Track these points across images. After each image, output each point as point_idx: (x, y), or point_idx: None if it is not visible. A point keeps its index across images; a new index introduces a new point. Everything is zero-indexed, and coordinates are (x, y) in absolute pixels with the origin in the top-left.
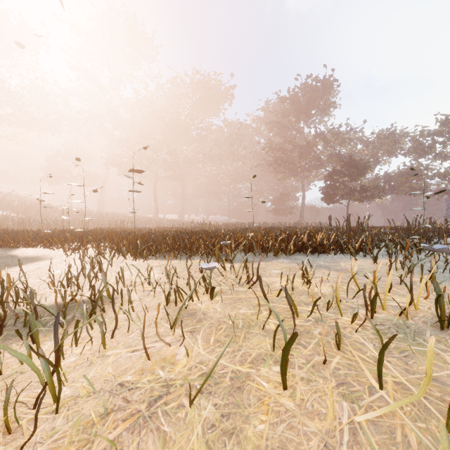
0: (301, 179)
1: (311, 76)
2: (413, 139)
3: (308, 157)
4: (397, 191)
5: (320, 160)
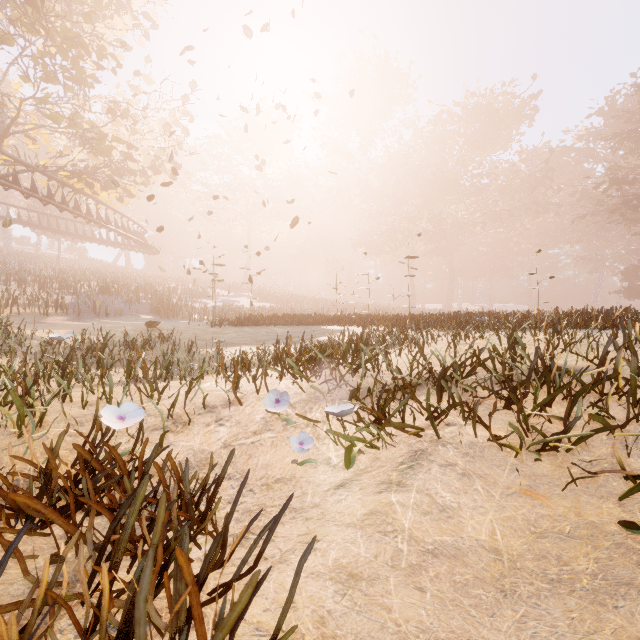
0: None
1: None
2: None
3: None
4: None
5: None
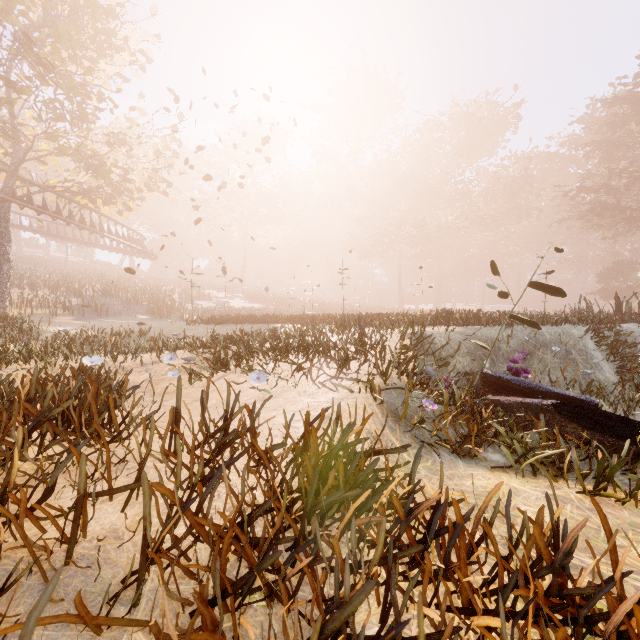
0: None
1: None
2: None
3: None
4: None
5: None
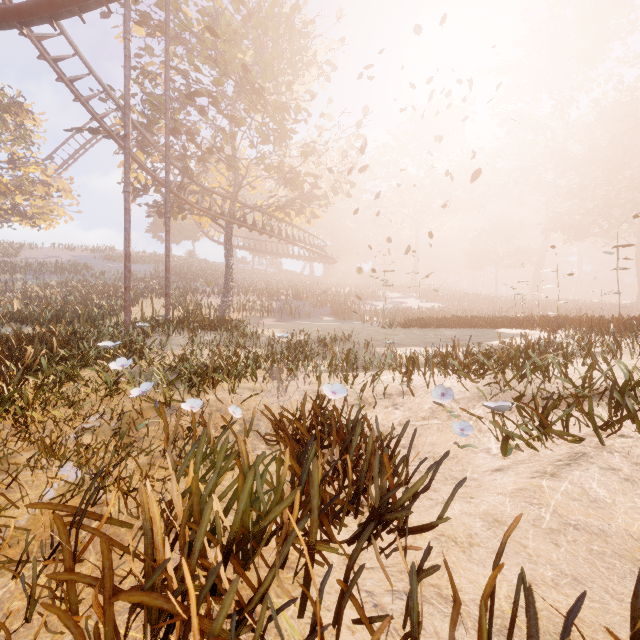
0: None
1: None
2: None
3: None
4: None
5: None
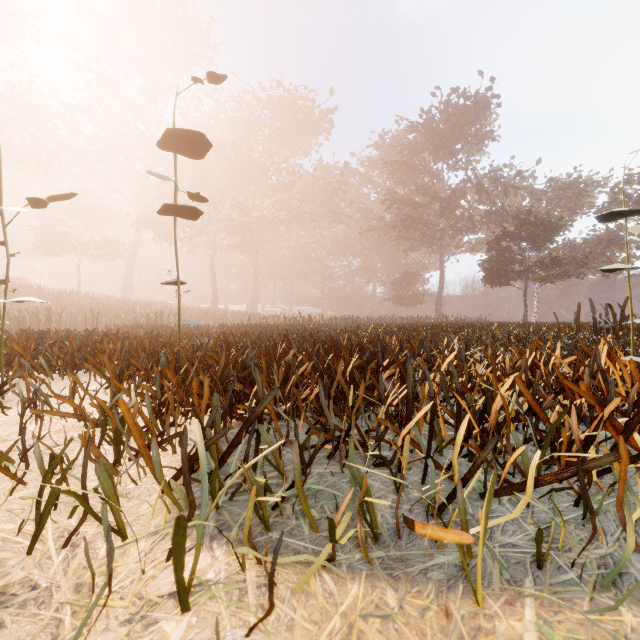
0: (440, 250)
1: (457, 89)
2: (614, 188)
3: (454, 214)
4: (583, 269)
5: (471, 220)
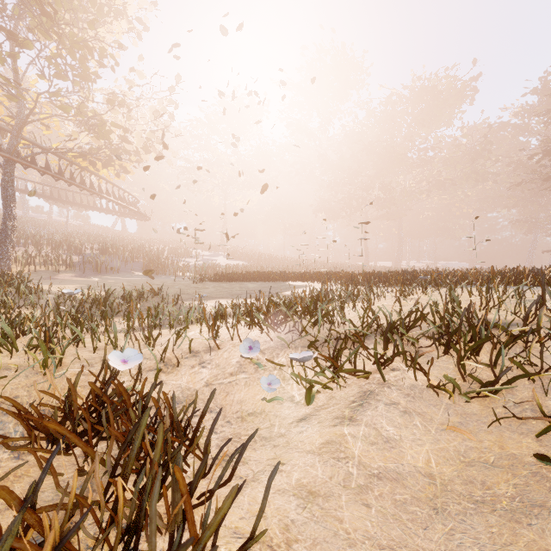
0: None
1: None
2: None
3: None
4: None
5: None
